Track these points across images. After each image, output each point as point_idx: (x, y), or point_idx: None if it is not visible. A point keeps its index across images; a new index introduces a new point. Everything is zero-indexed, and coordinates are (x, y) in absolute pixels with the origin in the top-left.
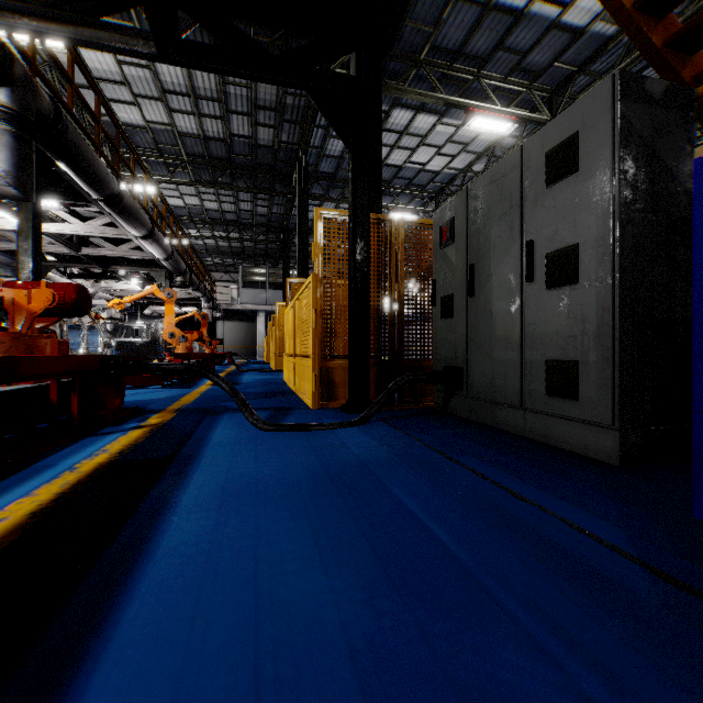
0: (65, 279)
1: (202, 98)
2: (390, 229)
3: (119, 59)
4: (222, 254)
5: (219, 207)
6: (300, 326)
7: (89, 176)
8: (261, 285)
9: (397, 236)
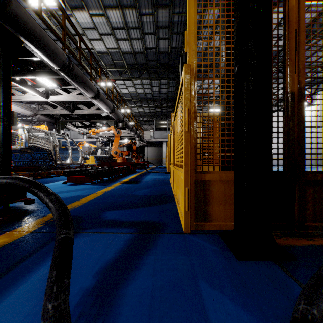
0: (75, 128)
1: (130, 28)
2: (285, 3)
3: (90, 14)
4: (147, 116)
5: (143, 91)
6: (176, 139)
7: (42, 48)
8: (165, 129)
9: (294, 13)
